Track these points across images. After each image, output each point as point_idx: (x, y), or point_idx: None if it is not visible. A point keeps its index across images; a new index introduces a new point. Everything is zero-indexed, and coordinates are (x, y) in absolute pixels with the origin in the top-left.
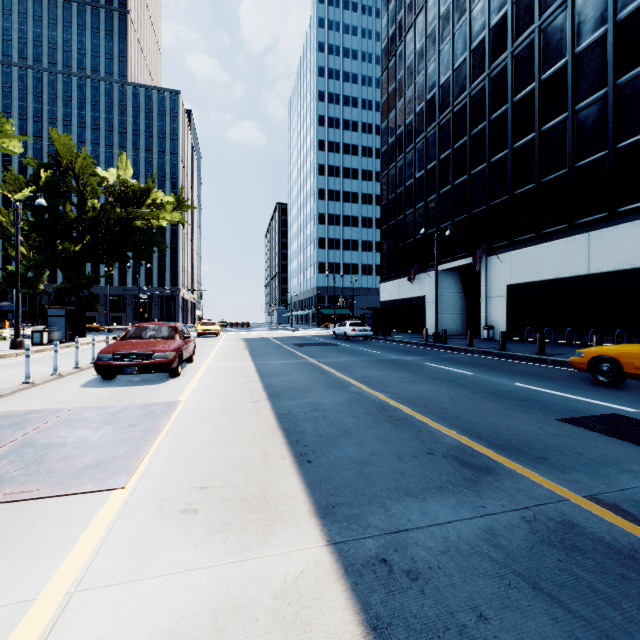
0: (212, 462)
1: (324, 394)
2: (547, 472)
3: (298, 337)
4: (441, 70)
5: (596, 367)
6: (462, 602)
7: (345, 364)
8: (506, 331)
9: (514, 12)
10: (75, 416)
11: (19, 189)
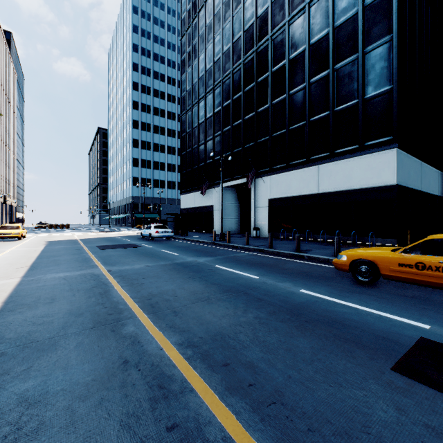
0: None
1: (74, 353)
2: None
3: (108, 238)
4: (224, 41)
5: (356, 268)
6: None
7: (138, 273)
8: (268, 231)
9: (273, 9)
10: None
11: None
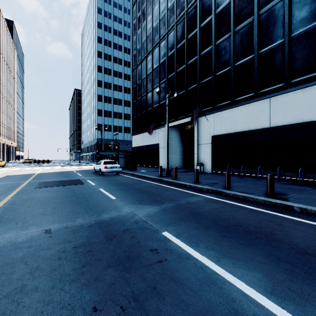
0: None
1: None
2: None
3: (64, 172)
4: None
5: None
6: None
7: None
8: (211, 167)
9: None
10: None
11: None
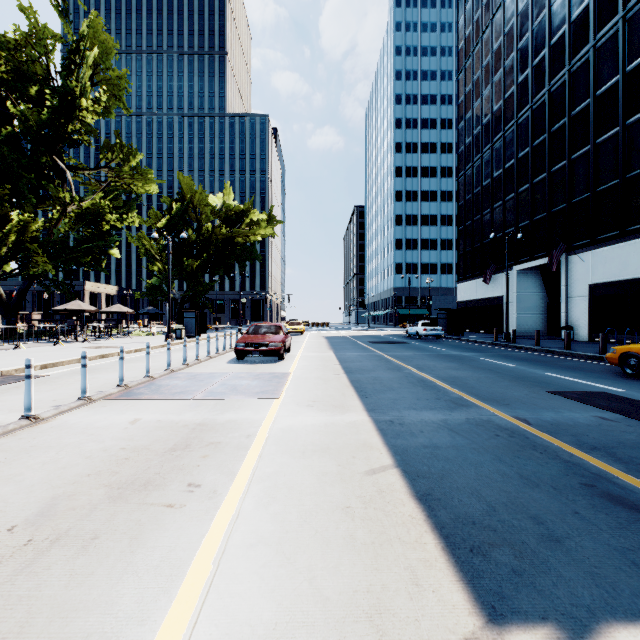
0: (316, 395)
1: (384, 373)
2: (502, 408)
3: (373, 336)
4: (519, 67)
5: (625, 362)
6: (417, 429)
7: (407, 356)
8: (587, 332)
9: (596, 3)
10: (237, 375)
11: (158, 220)
